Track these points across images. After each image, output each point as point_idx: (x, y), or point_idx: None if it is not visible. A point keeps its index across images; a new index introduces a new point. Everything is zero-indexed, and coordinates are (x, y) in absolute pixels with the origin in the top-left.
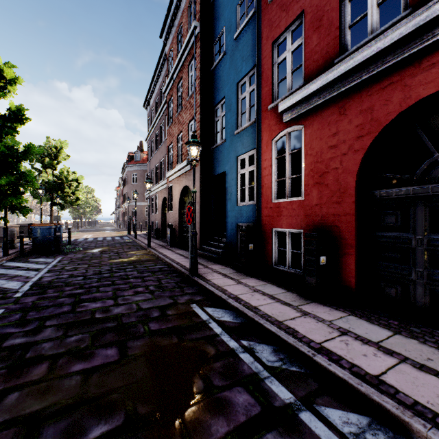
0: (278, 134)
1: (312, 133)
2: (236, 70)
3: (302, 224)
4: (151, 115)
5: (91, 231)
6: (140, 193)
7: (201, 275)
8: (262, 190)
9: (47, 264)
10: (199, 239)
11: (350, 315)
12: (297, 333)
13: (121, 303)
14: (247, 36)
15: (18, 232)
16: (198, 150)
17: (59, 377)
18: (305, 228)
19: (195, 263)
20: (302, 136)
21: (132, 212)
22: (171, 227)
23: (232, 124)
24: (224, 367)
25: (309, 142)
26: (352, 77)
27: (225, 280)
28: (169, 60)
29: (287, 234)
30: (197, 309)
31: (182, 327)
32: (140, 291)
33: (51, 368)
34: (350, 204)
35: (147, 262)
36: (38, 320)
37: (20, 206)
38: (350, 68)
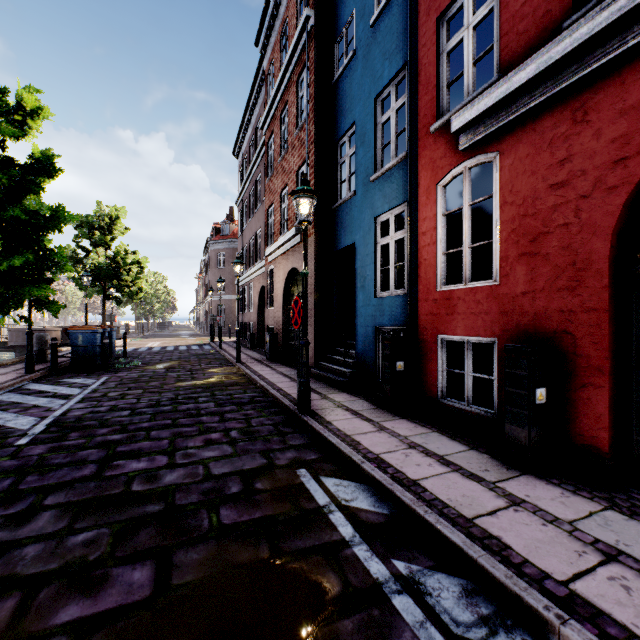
0: (449, 172)
1: (515, 164)
2: (373, 77)
3: (494, 328)
4: (243, 166)
5: (160, 337)
6: (229, 282)
7: (316, 412)
8: (419, 270)
9: (84, 387)
10: (313, 351)
11: (608, 510)
12: (508, 552)
13: (179, 463)
14: (392, 17)
15: (59, 337)
16: (311, 204)
17: (26, 639)
18: (501, 335)
19: (305, 392)
20: (494, 172)
21: (217, 309)
22: (271, 331)
23: (367, 165)
24: (362, 634)
25: (509, 181)
26: (603, 48)
27: (356, 422)
28: (269, 79)
29: (466, 345)
30: (307, 480)
31: (280, 520)
32: (215, 439)
33: (18, 612)
34: (598, 291)
35: (232, 386)
36: (35, 493)
37: (48, 300)
38: (601, 27)
